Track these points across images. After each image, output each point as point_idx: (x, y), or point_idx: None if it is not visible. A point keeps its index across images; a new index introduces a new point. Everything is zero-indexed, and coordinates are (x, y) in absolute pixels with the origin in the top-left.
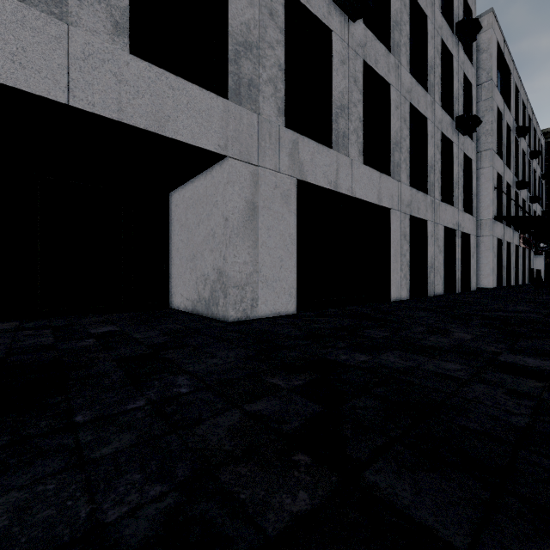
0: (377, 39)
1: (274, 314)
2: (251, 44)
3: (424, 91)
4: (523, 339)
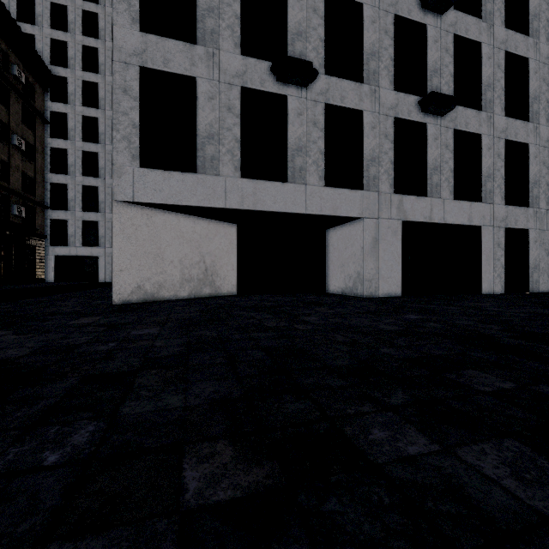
0: (468, 108)
1: (387, 295)
2: (375, 157)
3: (525, 122)
4: (518, 306)
